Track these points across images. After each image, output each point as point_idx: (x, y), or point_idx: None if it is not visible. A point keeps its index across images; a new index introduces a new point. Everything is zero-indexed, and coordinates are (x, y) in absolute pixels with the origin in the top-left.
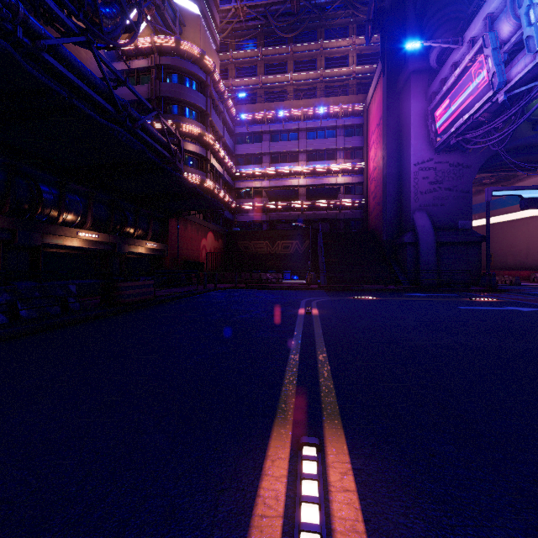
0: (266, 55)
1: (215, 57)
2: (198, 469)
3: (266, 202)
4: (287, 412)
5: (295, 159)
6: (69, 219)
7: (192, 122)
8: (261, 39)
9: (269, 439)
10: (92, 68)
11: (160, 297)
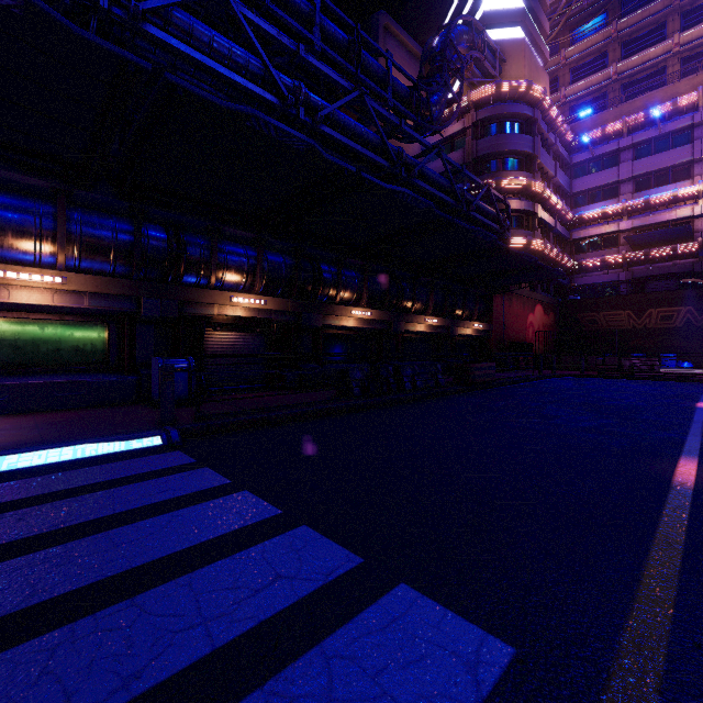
0: (623, 28)
1: (543, 77)
2: (629, 459)
3: (625, 252)
4: (691, 454)
5: (684, 175)
6: (417, 308)
7: (515, 174)
8: (615, 8)
9: (678, 459)
10: (409, 152)
11: (499, 380)
